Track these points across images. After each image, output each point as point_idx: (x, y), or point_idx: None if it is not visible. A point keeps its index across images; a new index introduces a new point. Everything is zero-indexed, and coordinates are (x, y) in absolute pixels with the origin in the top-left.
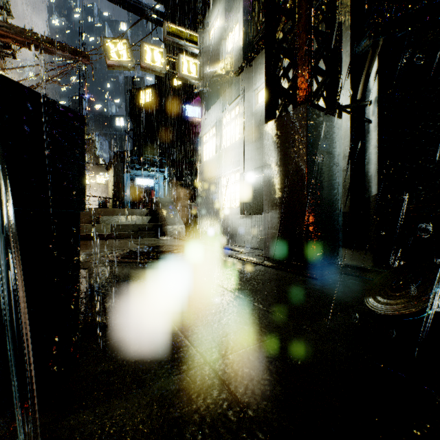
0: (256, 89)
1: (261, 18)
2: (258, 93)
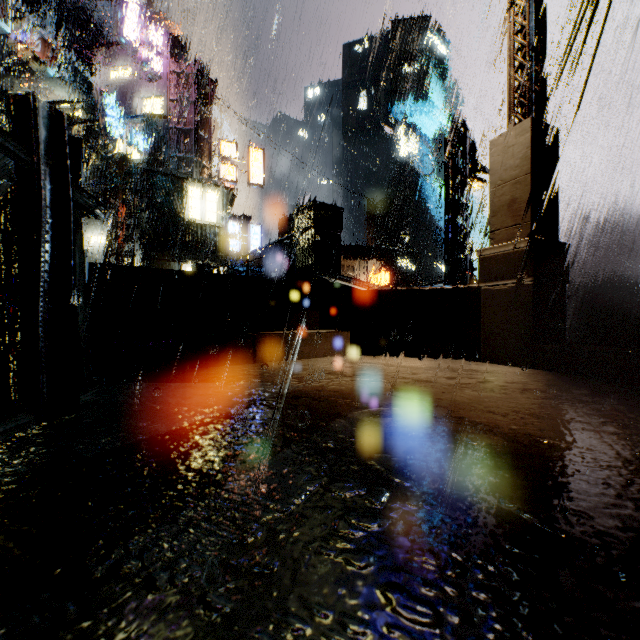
0: (88, 234)
1: (90, 187)
2: (89, 237)
